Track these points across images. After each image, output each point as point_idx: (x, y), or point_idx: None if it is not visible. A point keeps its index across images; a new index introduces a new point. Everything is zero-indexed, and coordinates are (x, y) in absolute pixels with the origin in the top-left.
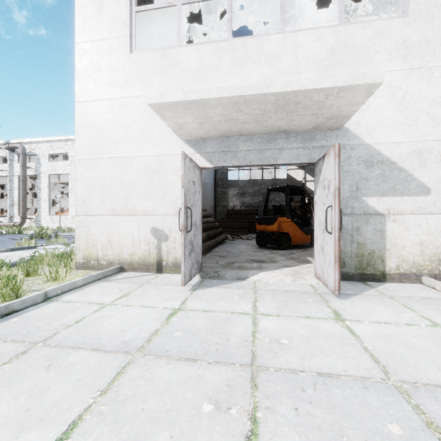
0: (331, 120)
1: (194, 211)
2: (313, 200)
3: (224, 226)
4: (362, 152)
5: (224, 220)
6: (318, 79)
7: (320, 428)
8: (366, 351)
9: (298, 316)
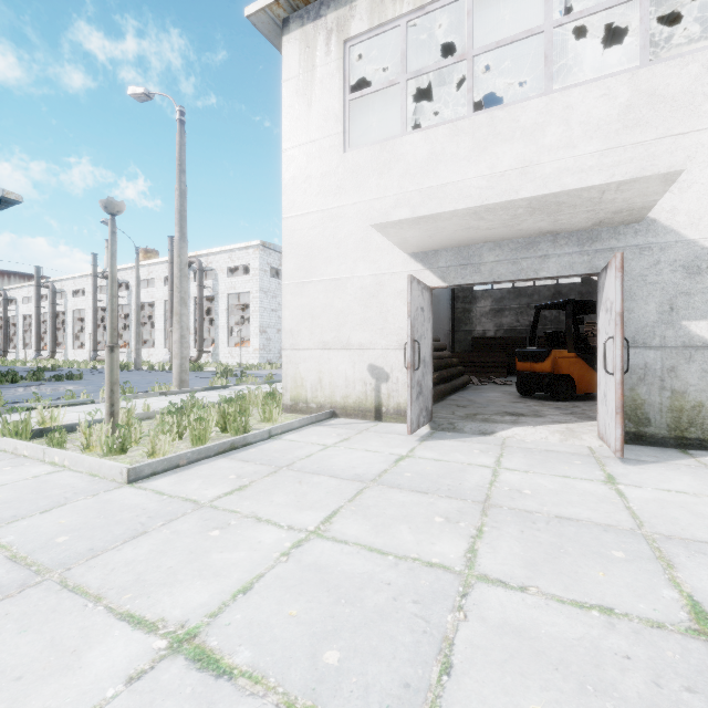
0: (620, 214)
1: (423, 344)
2: None
3: (468, 363)
4: (679, 253)
5: (467, 355)
6: (586, 175)
7: (541, 543)
8: (627, 509)
9: (553, 475)
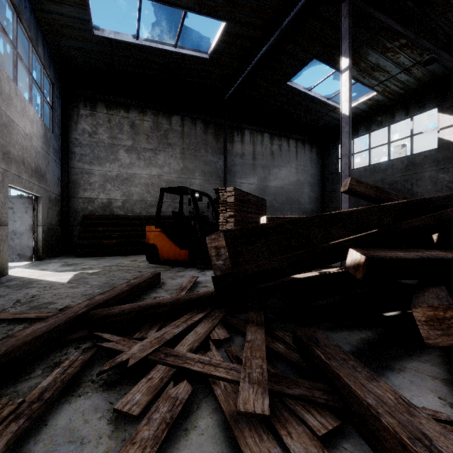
0: None
1: (12, 224)
2: (216, 201)
3: None
4: None
5: None
6: None
7: None
8: None
9: None
